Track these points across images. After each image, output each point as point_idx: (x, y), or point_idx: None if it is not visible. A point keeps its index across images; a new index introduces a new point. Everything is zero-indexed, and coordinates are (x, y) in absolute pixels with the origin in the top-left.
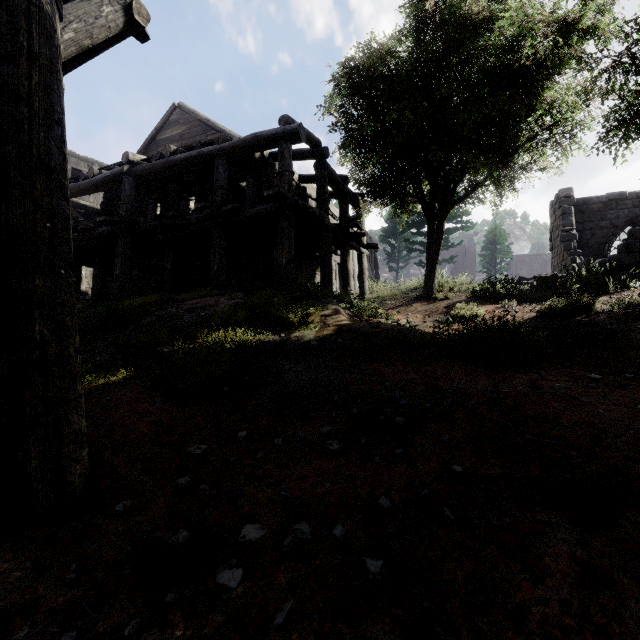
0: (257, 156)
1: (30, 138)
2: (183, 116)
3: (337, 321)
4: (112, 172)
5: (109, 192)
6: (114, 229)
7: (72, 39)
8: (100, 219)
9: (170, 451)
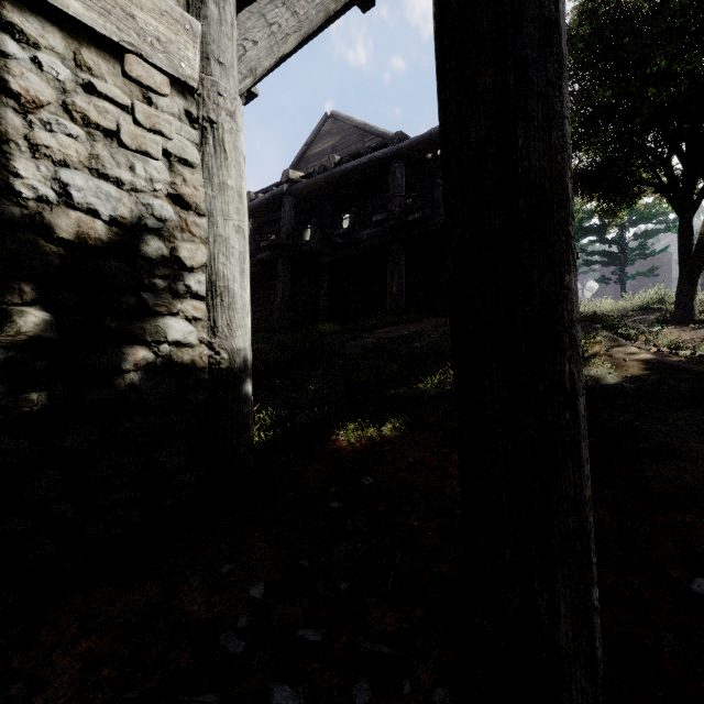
0: (429, 156)
1: (556, 9)
2: (336, 125)
3: (629, 354)
4: (271, 194)
5: (258, 218)
6: (275, 254)
7: (322, 2)
8: (263, 244)
9: (645, 582)
